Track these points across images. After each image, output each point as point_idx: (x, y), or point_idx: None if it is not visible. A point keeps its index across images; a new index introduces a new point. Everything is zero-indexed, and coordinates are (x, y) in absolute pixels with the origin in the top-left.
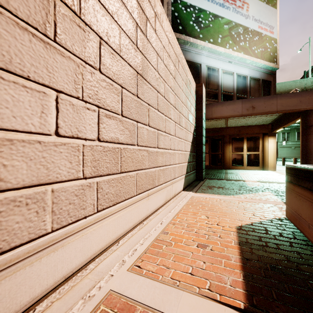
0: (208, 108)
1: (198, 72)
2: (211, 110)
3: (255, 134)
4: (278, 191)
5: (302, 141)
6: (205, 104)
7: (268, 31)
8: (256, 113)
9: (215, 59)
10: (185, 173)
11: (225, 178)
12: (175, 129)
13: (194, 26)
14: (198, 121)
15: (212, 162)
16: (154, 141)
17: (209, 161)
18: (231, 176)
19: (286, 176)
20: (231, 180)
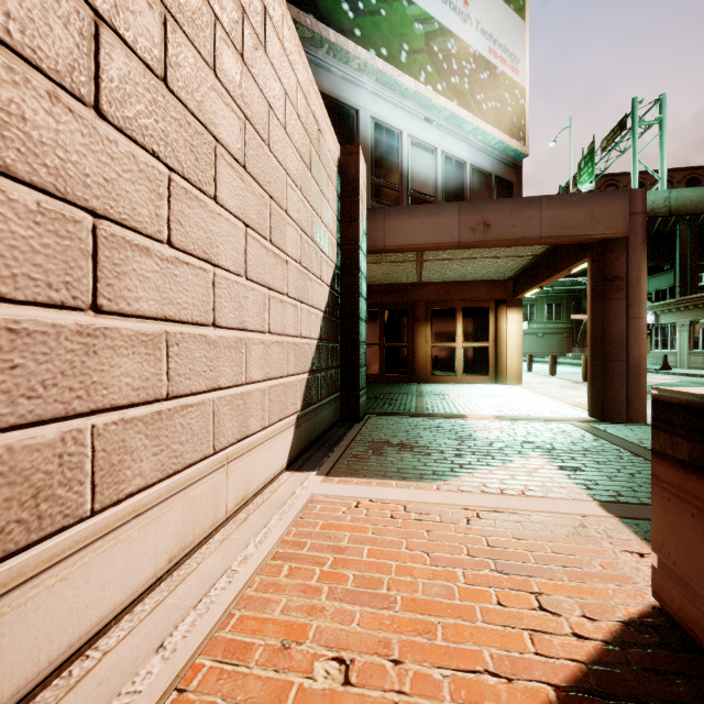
0: (374, 221)
1: (352, 129)
2: (383, 226)
3: (480, 301)
4: (559, 453)
5: (595, 315)
6: (367, 210)
7: (509, 65)
8: (493, 241)
9: (393, 105)
10: (297, 408)
11: (418, 409)
12: (245, 250)
13: (341, 2)
14: (346, 251)
15: (388, 367)
16: (58, 270)
17: (379, 364)
18: (432, 404)
19: (661, 435)
20: (432, 415)
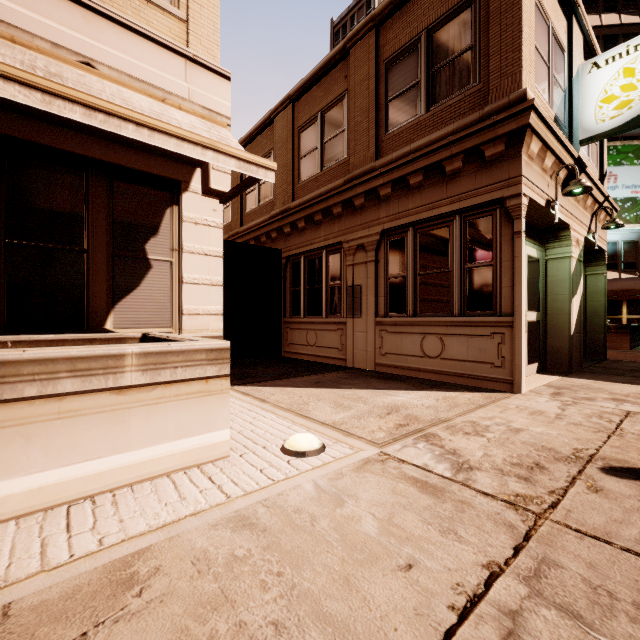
0: None
1: None
2: None
3: (637, 296)
4: None
5: None
6: None
7: None
8: None
9: None
10: None
11: None
12: None
13: None
14: None
15: None
16: None
17: None
18: None
19: None
20: None
